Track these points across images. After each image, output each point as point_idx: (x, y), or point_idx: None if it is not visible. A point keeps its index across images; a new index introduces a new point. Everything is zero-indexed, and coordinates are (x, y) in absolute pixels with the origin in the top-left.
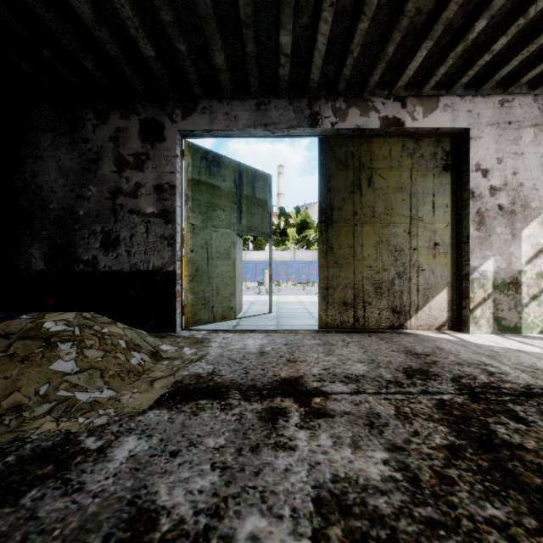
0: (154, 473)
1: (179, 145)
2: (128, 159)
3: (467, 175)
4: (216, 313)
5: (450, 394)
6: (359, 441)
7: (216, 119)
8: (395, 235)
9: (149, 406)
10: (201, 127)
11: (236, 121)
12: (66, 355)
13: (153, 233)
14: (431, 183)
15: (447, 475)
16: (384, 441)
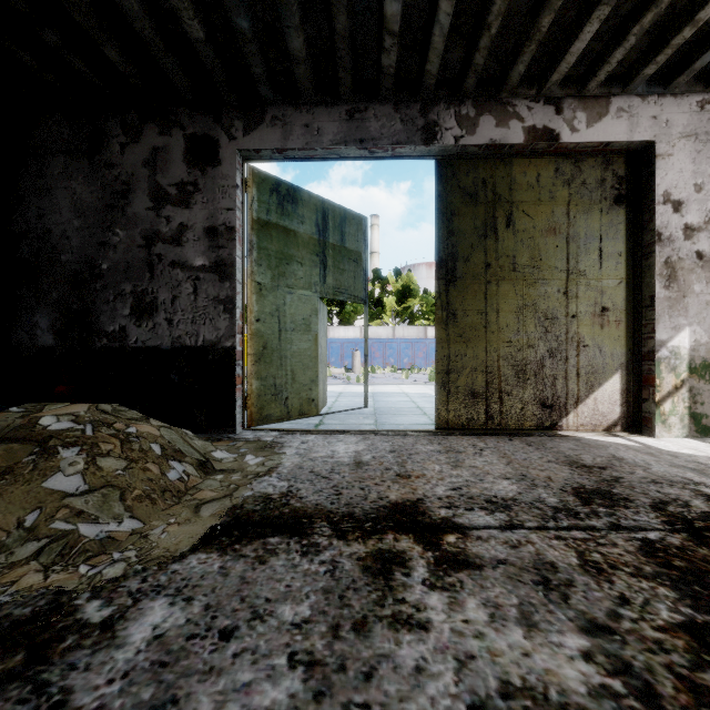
0: (192, 671)
1: (240, 171)
2: (169, 190)
3: (650, 209)
4: (292, 407)
5: (657, 530)
6: (532, 614)
7: (292, 133)
8: (545, 296)
9: (191, 547)
10: (270, 145)
11: (319, 136)
12: (69, 467)
13: (204, 295)
14: (597, 222)
15: (704, 686)
16: (575, 614)
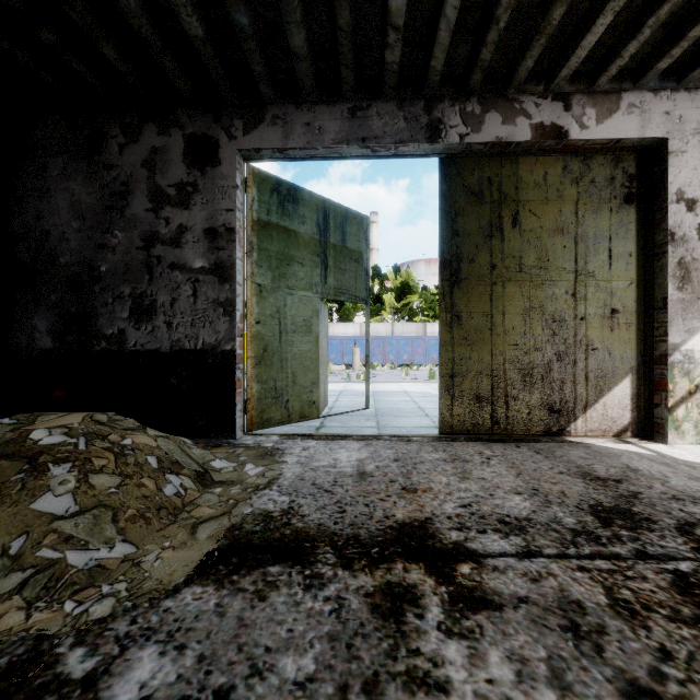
0: None
1: (240, 171)
2: (168, 191)
3: (662, 208)
4: (292, 410)
5: (688, 559)
6: (564, 672)
7: (293, 132)
8: (553, 298)
9: (186, 578)
10: (271, 145)
11: (321, 135)
12: (59, 486)
13: (204, 297)
14: (606, 222)
15: None
16: (613, 673)
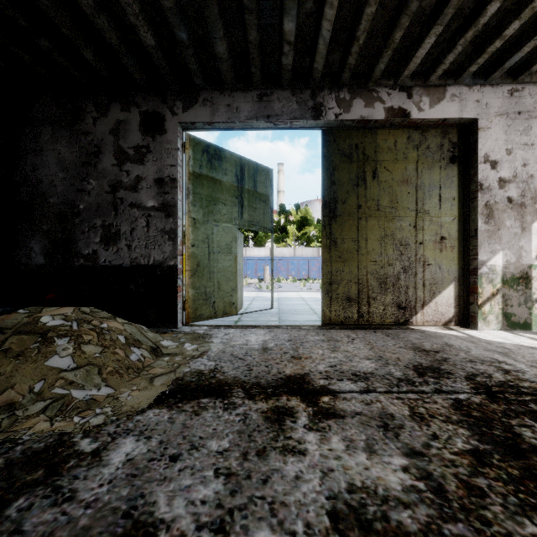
0: (153, 479)
1: (180, 138)
2: (128, 152)
3: (474, 167)
4: (218, 308)
5: (466, 393)
6: (374, 445)
7: (218, 111)
8: (401, 229)
9: (149, 405)
10: (202, 119)
11: (238, 113)
12: (63, 351)
13: (154, 227)
14: (437, 176)
15: (475, 485)
16: (401, 445)
